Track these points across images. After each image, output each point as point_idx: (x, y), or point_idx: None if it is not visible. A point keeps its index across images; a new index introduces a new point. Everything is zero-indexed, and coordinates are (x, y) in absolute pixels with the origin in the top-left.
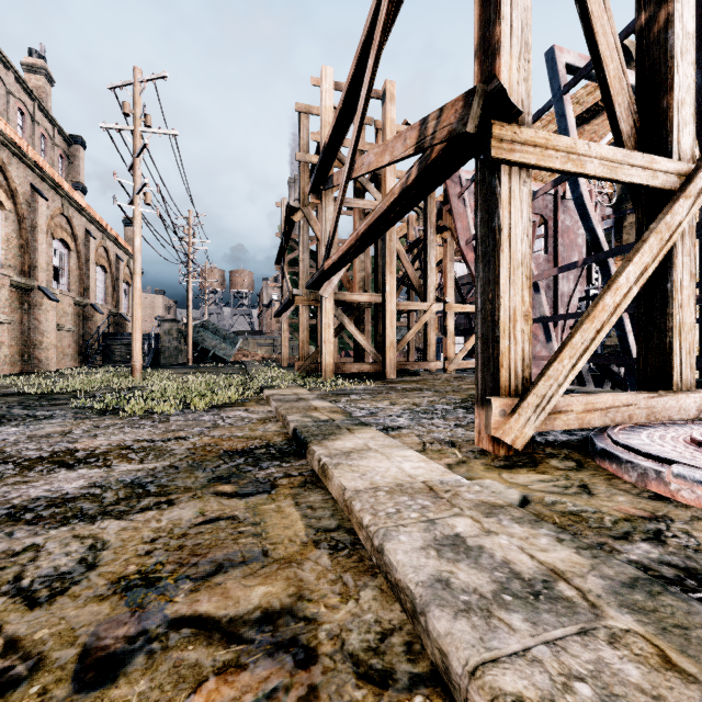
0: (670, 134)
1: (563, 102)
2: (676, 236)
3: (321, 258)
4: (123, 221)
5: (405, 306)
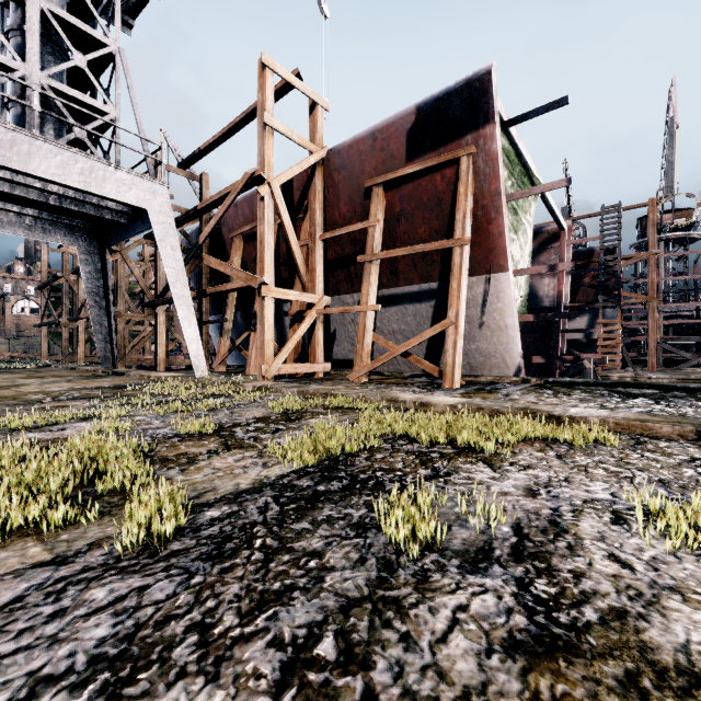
0: None
1: None
2: None
3: (78, 307)
4: None
5: (131, 328)
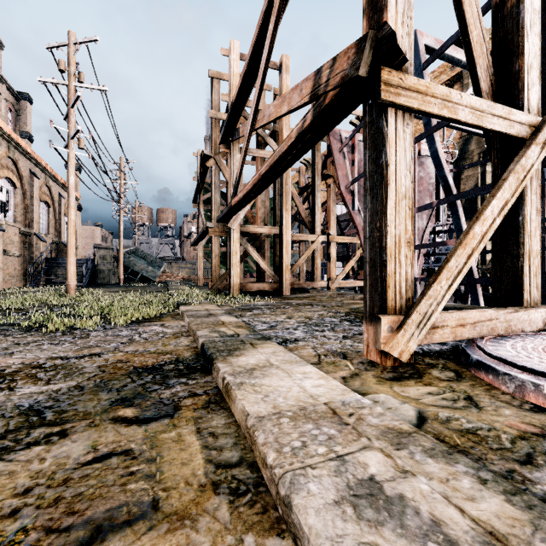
0: (522, 92)
1: (423, 75)
2: (529, 176)
3: (230, 197)
4: (65, 165)
5: (297, 237)
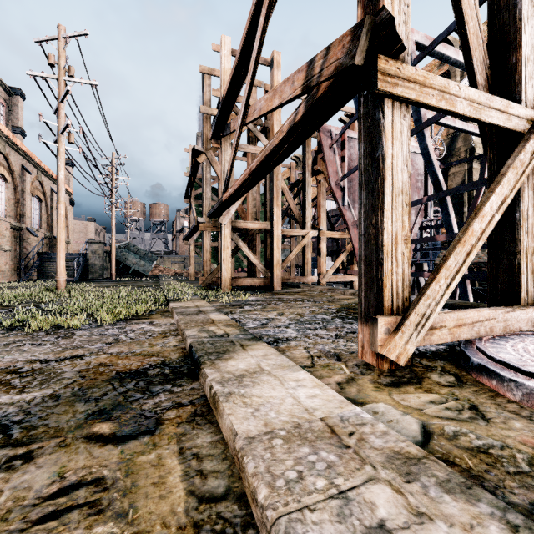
0: (519, 85)
1: None
2: (527, 171)
3: (221, 192)
4: None
5: (288, 232)
